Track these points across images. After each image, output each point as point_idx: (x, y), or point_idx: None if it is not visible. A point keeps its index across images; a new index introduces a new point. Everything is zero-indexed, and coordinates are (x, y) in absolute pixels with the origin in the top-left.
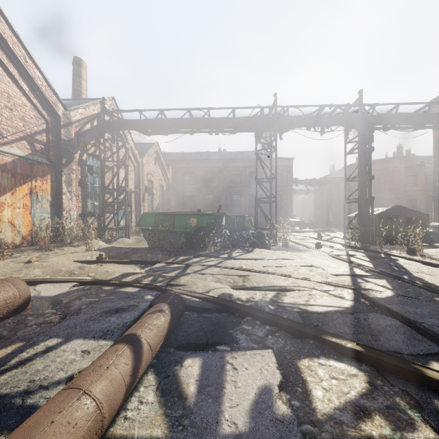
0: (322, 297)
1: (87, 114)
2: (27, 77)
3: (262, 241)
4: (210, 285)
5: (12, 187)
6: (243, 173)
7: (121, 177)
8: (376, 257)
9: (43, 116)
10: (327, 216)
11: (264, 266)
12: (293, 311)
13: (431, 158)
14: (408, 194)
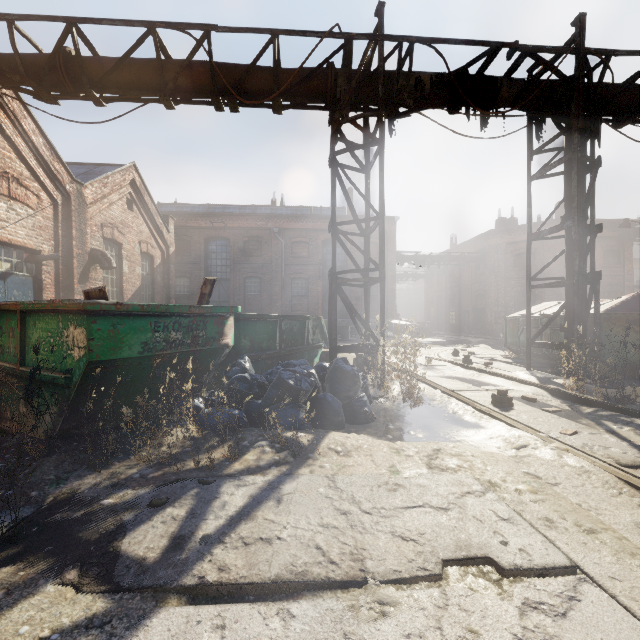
0: None
1: None
2: None
3: (349, 395)
4: None
5: None
6: (312, 242)
7: None
8: None
9: None
10: (447, 316)
11: None
12: None
13: (611, 224)
14: None
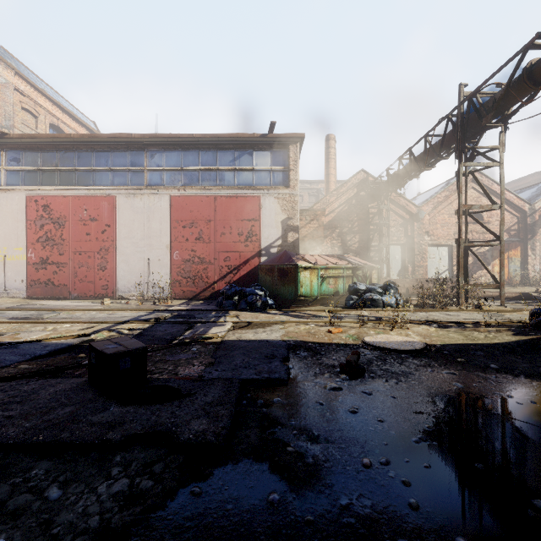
0: None
1: None
2: (506, 201)
3: None
4: None
5: (498, 256)
6: None
7: None
8: None
9: (515, 215)
10: None
11: None
12: None
13: None
14: None
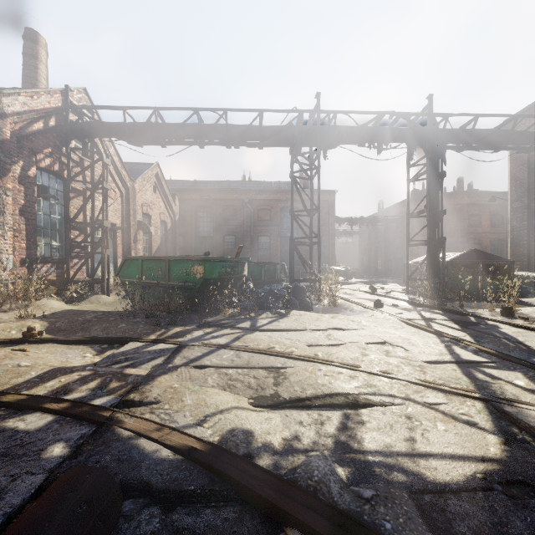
0: (435, 425)
1: (36, 106)
2: None
3: (301, 298)
4: (210, 402)
5: None
6: (273, 209)
7: (99, 206)
8: (466, 322)
9: None
10: (376, 263)
11: (309, 345)
12: (396, 487)
13: (497, 194)
14: (471, 237)
